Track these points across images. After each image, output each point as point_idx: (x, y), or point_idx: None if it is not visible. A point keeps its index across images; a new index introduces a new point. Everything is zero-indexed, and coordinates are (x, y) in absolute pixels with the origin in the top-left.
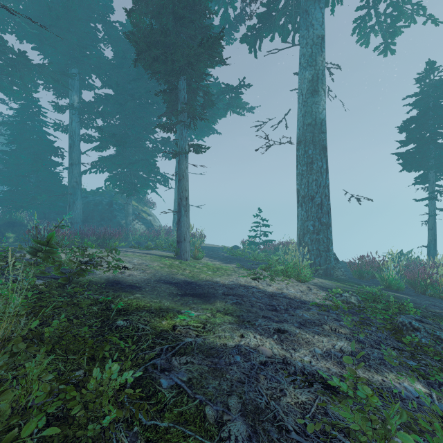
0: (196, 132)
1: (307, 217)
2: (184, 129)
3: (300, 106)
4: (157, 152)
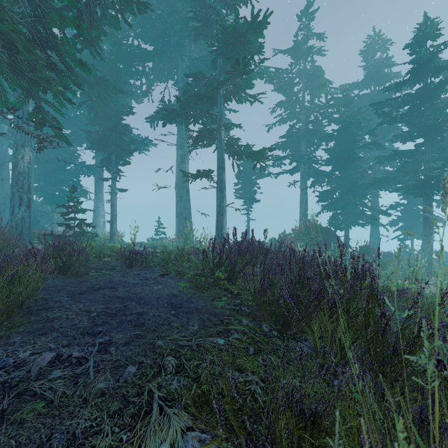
0: None
1: (180, 223)
2: (114, 181)
3: (177, 167)
4: (80, 173)
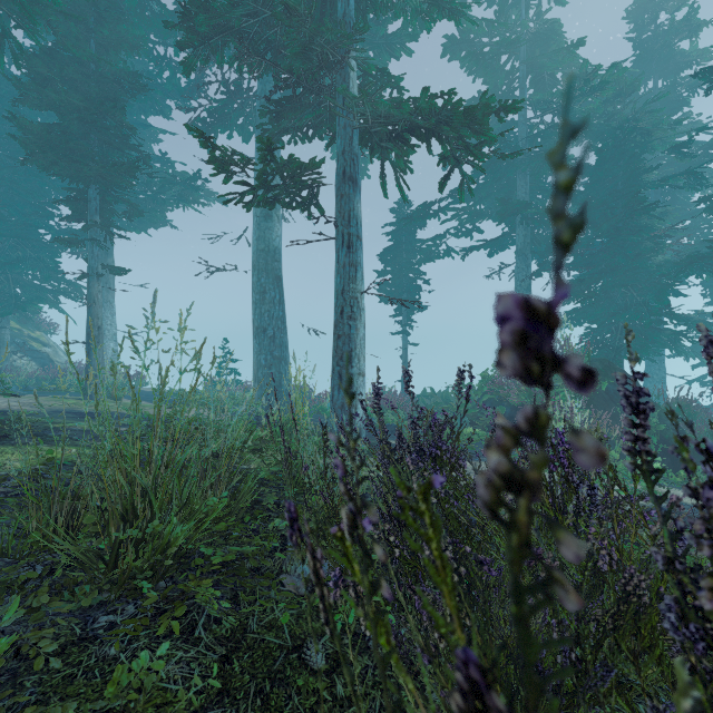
0: (132, 224)
1: (260, 350)
2: (96, 247)
3: (255, 227)
4: (61, 248)
